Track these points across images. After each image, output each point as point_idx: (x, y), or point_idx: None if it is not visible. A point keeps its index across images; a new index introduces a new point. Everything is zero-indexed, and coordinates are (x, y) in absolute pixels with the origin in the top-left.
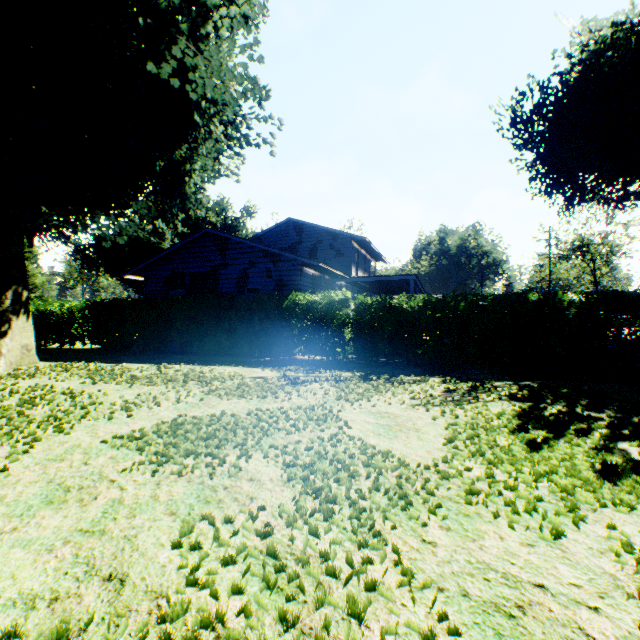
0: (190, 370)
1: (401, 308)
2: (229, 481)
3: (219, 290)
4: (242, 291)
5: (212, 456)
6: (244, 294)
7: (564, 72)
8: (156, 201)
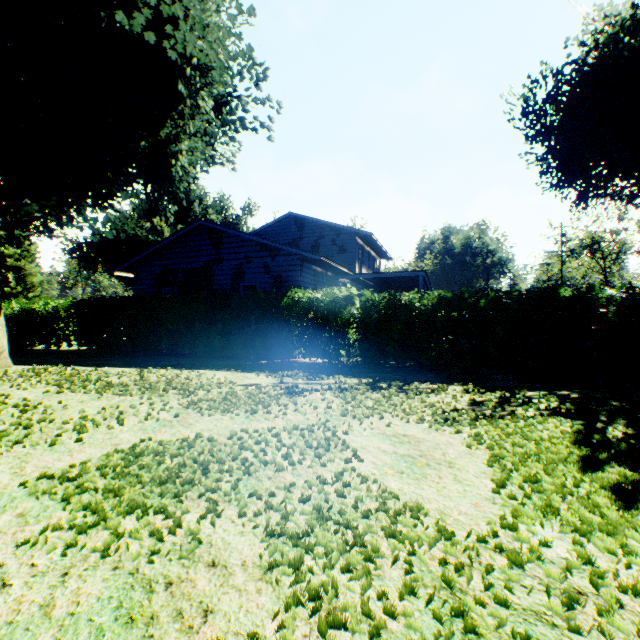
0: (175, 375)
1: (413, 306)
2: (178, 568)
3: (213, 287)
4: (238, 288)
5: (165, 513)
6: (240, 291)
7: (580, 58)
8: (146, 192)
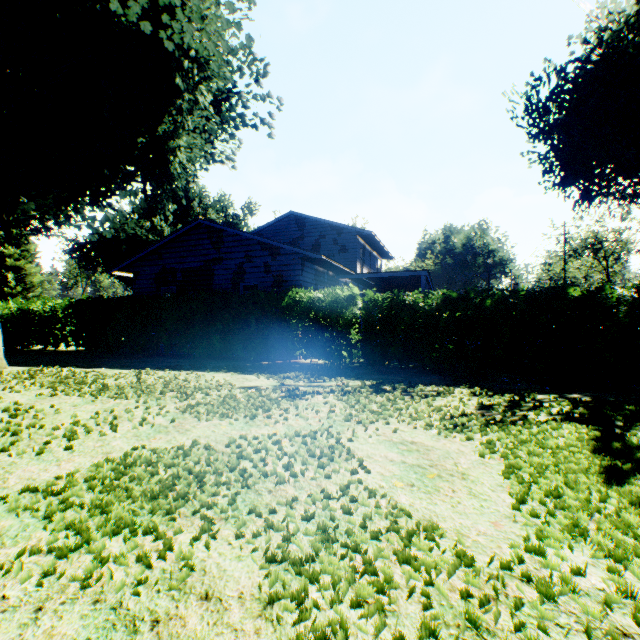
0: (173, 377)
1: (417, 306)
2: (166, 601)
3: (213, 287)
4: (238, 288)
5: (155, 533)
6: (240, 291)
7: (584, 55)
8: (145, 190)
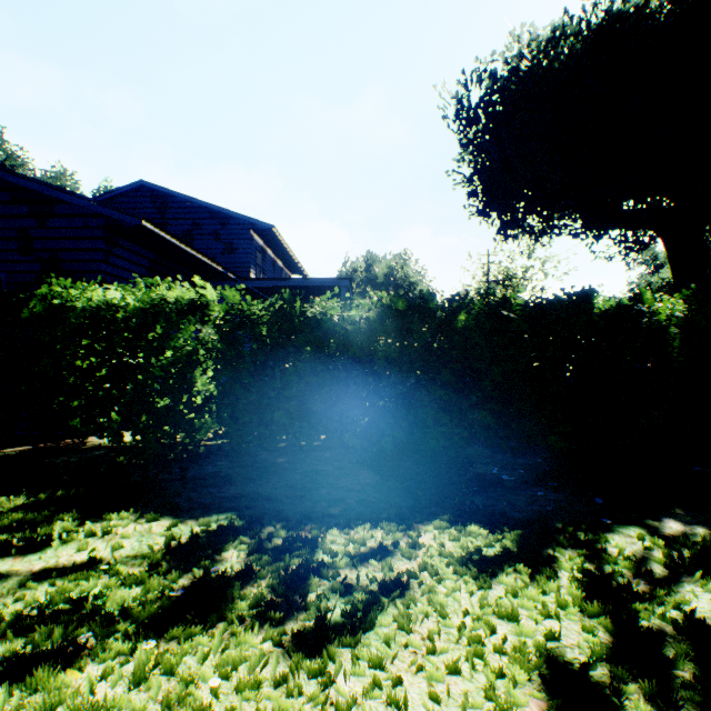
0: None
1: (330, 323)
2: None
3: None
4: None
5: None
6: None
7: (514, 61)
8: None
